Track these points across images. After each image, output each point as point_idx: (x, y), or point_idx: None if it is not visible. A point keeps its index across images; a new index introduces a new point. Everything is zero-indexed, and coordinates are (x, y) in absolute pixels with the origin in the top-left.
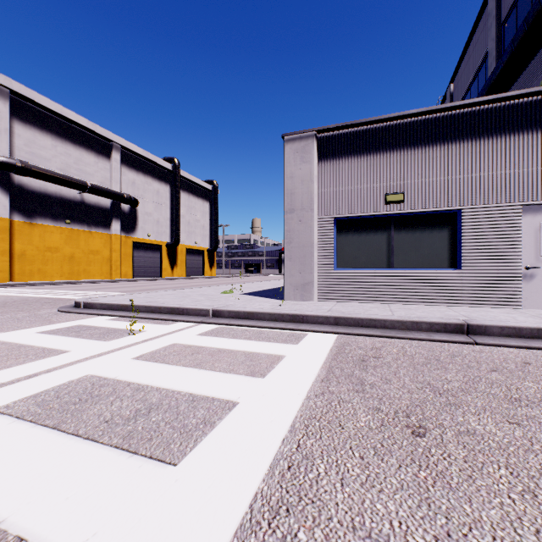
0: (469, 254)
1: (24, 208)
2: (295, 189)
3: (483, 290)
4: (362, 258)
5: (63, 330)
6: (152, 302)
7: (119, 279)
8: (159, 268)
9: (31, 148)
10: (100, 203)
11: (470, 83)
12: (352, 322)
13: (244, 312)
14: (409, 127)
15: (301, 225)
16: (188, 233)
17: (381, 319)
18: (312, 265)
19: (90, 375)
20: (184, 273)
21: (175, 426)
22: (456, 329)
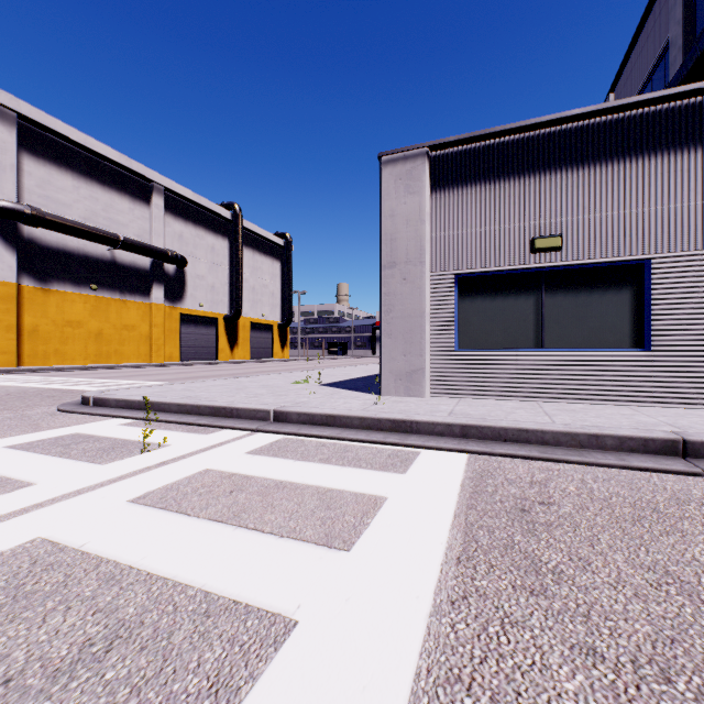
0: (665, 327)
1: (37, 270)
2: (396, 233)
3: (688, 383)
4: (497, 334)
5: (47, 443)
6: (189, 398)
7: (162, 362)
8: (215, 349)
9: (46, 190)
10: (136, 263)
11: (640, 89)
12: (490, 433)
13: (321, 414)
14: (569, 136)
15: (406, 286)
16: (252, 302)
17: (537, 430)
18: (422, 344)
19: (39, 540)
20: (247, 354)
21: (148, 703)
22: (665, 449)
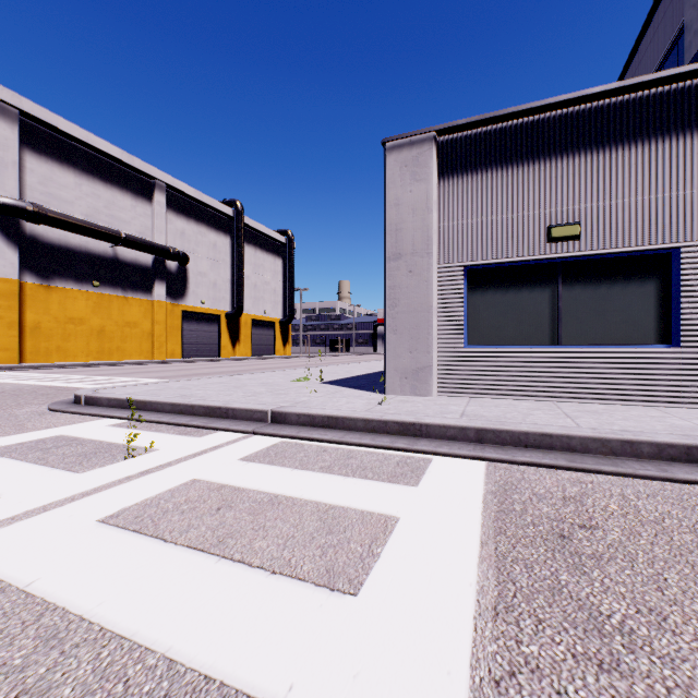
0: (695, 321)
1: (39, 267)
2: (402, 222)
3: None
4: (510, 329)
5: (26, 447)
6: (184, 397)
7: (164, 359)
8: (217, 346)
9: (48, 187)
10: (138, 260)
11: None
12: (508, 438)
13: (322, 416)
14: (589, 117)
15: (413, 278)
16: (254, 299)
17: (562, 435)
18: (429, 340)
19: None
20: (249, 351)
21: None
22: None
